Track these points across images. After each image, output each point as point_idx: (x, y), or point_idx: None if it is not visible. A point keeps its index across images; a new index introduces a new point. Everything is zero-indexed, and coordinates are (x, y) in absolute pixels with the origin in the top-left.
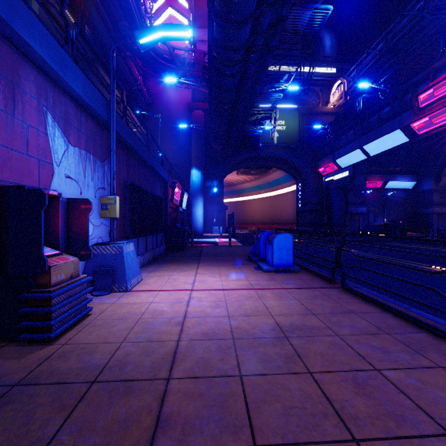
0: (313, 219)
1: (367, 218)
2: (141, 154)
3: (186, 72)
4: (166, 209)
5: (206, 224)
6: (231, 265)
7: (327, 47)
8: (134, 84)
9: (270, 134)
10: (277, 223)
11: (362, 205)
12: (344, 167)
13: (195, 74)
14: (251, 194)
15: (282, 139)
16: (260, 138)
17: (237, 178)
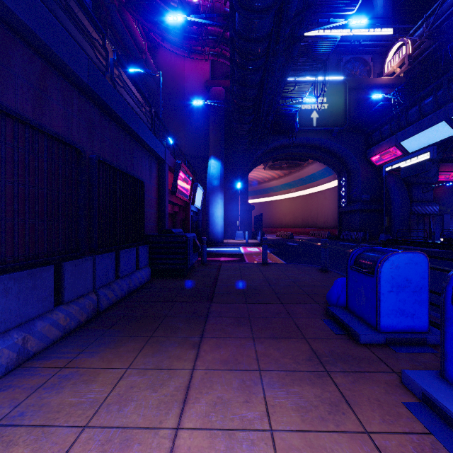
0: (363, 222)
1: (441, 220)
2: (54, 49)
3: (200, 24)
4: (162, 204)
5: (228, 227)
6: (306, 376)
7: (378, 6)
8: (136, 52)
9: (308, 114)
10: (312, 226)
11: (432, 203)
12: (413, 151)
13: (213, 32)
14: (280, 194)
15: (323, 121)
16: (295, 120)
17: (263, 175)
